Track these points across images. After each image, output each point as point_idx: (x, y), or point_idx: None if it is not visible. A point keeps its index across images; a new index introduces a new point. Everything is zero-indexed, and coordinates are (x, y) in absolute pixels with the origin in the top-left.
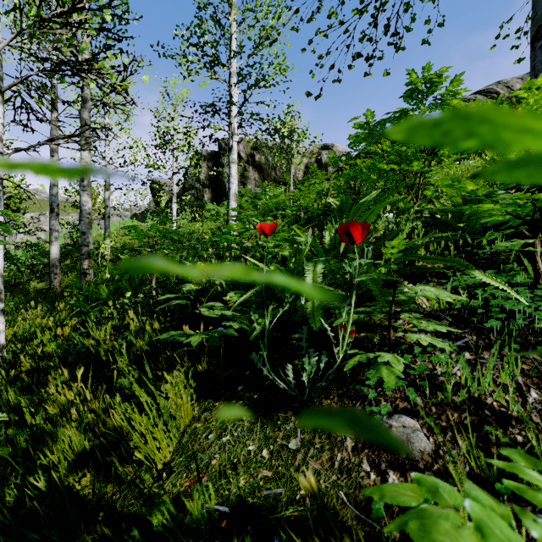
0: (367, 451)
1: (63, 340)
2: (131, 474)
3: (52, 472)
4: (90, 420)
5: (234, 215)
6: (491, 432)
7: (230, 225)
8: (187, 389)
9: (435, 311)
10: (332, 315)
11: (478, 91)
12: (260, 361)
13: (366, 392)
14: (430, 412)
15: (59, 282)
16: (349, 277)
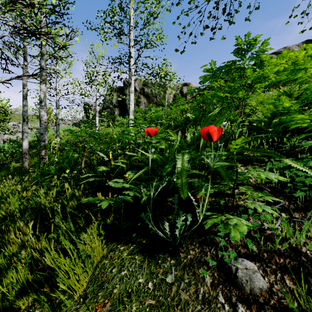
0: (222, 287)
1: (27, 199)
2: (59, 298)
3: (1, 302)
4: (35, 257)
5: (131, 123)
6: (309, 274)
7: (128, 129)
8: (100, 236)
9: (258, 184)
10: (193, 187)
11: (273, 52)
12: (147, 218)
13: (217, 240)
14: (263, 257)
15: (28, 163)
16: (203, 162)
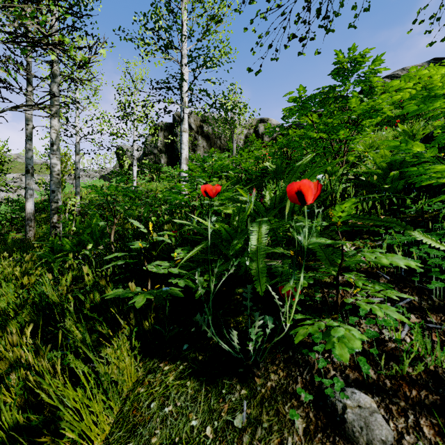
0: (321, 436)
1: (29, 288)
2: None
3: None
4: (32, 383)
5: (182, 176)
6: None
7: (178, 186)
8: (133, 348)
9: (372, 268)
10: (275, 273)
11: (387, 75)
12: (205, 322)
13: (312, 358)
14: (385, 387)
15: (34, 233)
16: (288, 234)
